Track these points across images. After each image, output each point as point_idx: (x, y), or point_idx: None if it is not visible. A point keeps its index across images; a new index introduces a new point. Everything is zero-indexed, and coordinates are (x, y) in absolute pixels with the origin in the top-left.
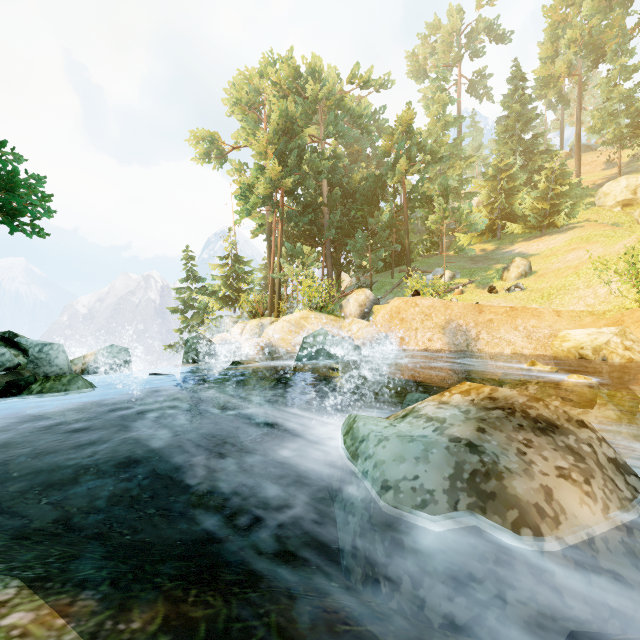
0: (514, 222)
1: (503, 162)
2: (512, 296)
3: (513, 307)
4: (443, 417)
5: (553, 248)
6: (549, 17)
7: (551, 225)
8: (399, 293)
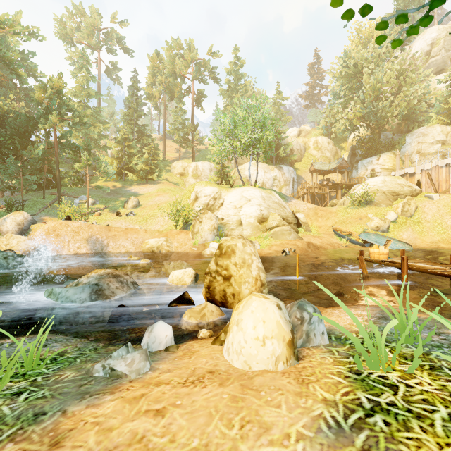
0: (132, 172)
1: (126, 135)
2: (129, 218)
3: (126, 228)
4: (88, 280)
5: (151, 192)
6: (151, 61)
7: (151, 178)
8: (51, 212)
